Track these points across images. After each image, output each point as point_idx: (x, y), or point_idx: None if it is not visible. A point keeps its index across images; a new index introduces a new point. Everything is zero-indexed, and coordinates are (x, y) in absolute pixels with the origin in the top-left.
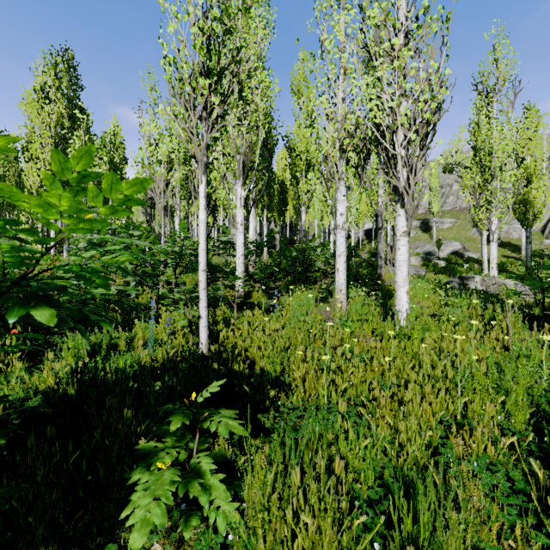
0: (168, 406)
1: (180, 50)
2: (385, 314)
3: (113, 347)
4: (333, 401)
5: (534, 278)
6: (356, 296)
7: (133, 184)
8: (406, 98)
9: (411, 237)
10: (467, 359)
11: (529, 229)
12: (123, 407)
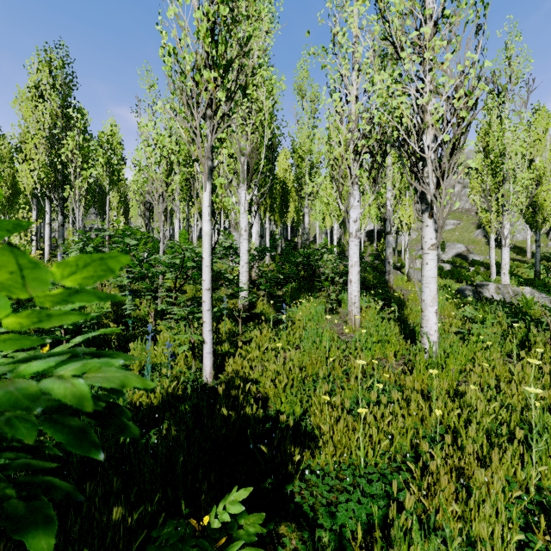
0: (167, 532)
1: (182, 39)
2: (403, 330)
3: None
4: (369, 462)
5: (544, 283)
6: (367, 307)
7: (83, 264)
8: (434, 94)
9: (413, 239)
10: (524, 403)
11: (538, 233)
12: (111, 476)
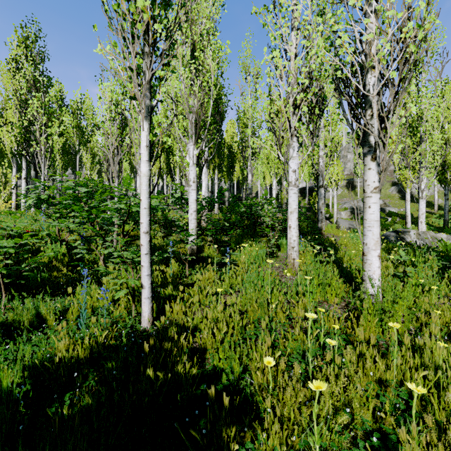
0: None
1: None
2: (340, 272)
3: (42, 321)
4: (324, 445)
5: None
6: (304, 251)
7: None
8: (377, 36)
9: (338, 194)
10: None
11: (447, 188)
12: None
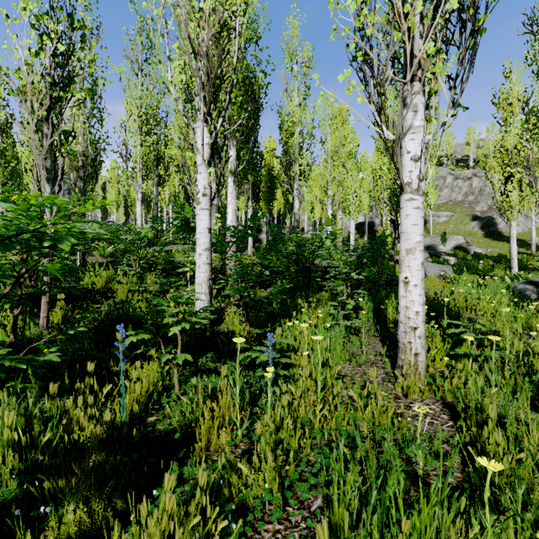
0: None
1: None
2: None
3: None
4: None
5: None
6: None
7: None
8: None
9: None
10: None
11: None
12: None
